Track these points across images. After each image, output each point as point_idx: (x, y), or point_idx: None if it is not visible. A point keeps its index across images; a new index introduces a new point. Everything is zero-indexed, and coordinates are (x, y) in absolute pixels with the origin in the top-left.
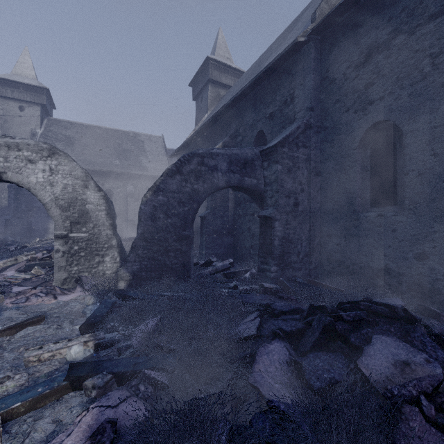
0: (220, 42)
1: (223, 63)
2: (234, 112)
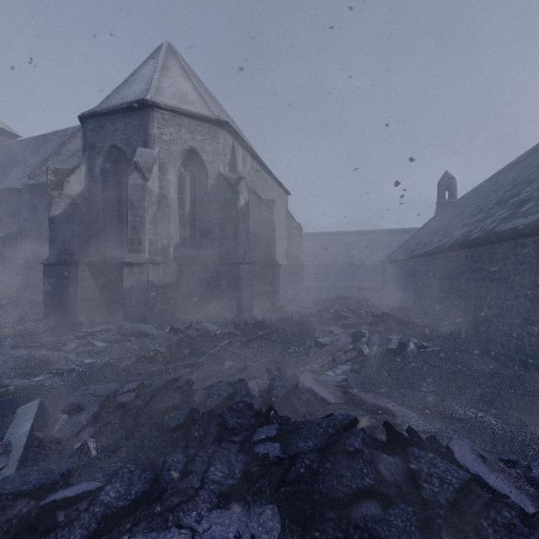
0: None
1: None
2: None
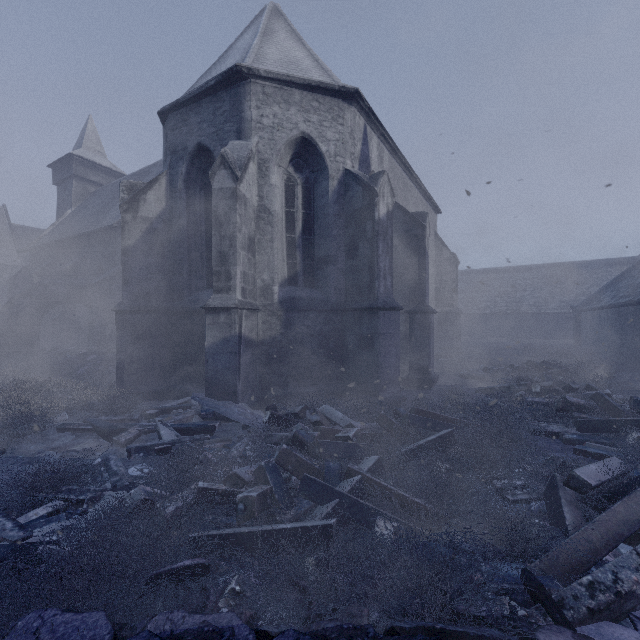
0: (90, 133)
1: (91, 161)
2: (85, 240)
